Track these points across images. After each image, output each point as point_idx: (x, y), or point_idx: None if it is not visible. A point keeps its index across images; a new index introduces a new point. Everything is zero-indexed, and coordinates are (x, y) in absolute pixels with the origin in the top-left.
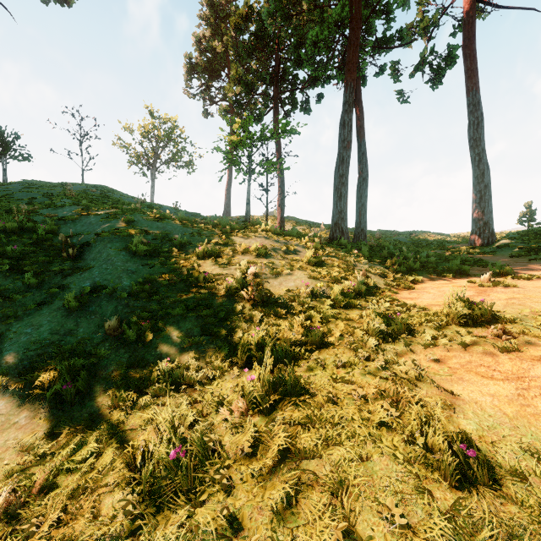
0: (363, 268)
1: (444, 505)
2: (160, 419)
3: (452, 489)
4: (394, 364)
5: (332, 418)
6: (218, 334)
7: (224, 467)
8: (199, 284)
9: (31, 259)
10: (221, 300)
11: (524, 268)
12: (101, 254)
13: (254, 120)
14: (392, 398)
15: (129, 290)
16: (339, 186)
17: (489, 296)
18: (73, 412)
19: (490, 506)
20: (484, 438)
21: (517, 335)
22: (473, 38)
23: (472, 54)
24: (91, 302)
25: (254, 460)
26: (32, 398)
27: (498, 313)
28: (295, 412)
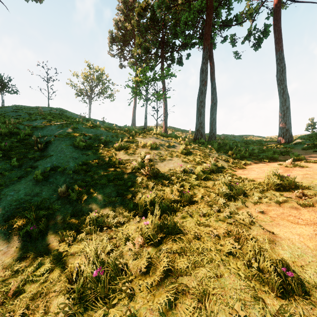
0: (215, 156)
1: (272, 309)
2: (88, 250)
3: (277, 298)
4: (235, 214)
5: (197, 248)
6: (127, 195)
7: (128, 281)
8: (115, 165)
9: (16, 150)
10: (129, 175)
11: (311, 156)
12: (57, 148)
13: (149, 68)
14: (235, 236)
15: (74, 169)
16: (200, 108)
17: (291, 172)
18: (37, 244)
19: (304, 310)
20: (296, 263)
21: (311, 196)
22: (279, 20)
23: (279, 29)
24: (50, 176)
25: (147, 276)
26: (11, 235)
27: (298, 183)
28: (174, 245)
